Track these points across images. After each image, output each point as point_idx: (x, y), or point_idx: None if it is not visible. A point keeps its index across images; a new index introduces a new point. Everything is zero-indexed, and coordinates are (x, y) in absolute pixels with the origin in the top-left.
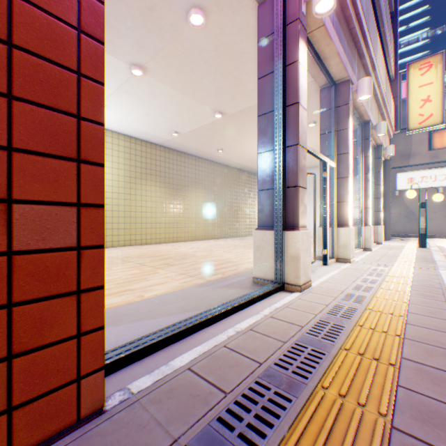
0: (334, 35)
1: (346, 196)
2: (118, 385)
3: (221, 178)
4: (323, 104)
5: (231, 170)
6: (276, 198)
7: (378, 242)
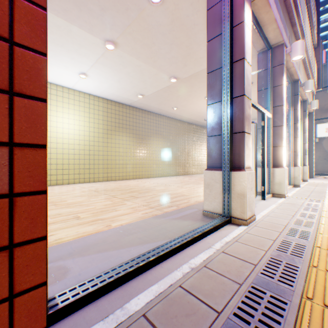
0: (273, 4)
1: (281, 141)
2: None
3: (175, 130)
4: (260, 65)
5: (182, 123)
6: (223, 142)
7: (304, 179)
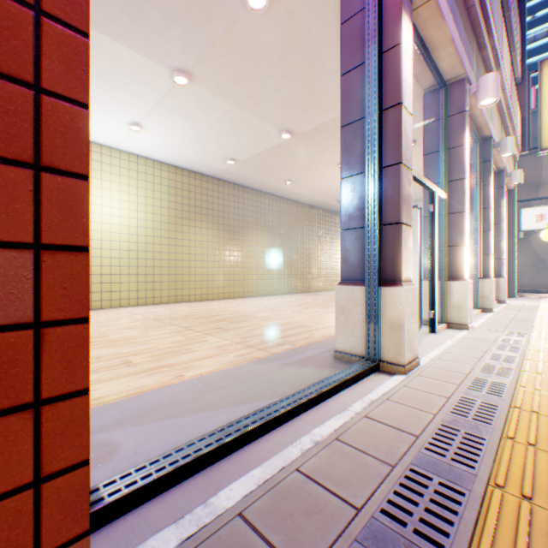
0: (448, 14)
1: (462, 237)
2: (123, 543)
3: (289, 218)
4: (427, 113)
5: (301, 207)
6: (368, 240)
7: (500, 300)
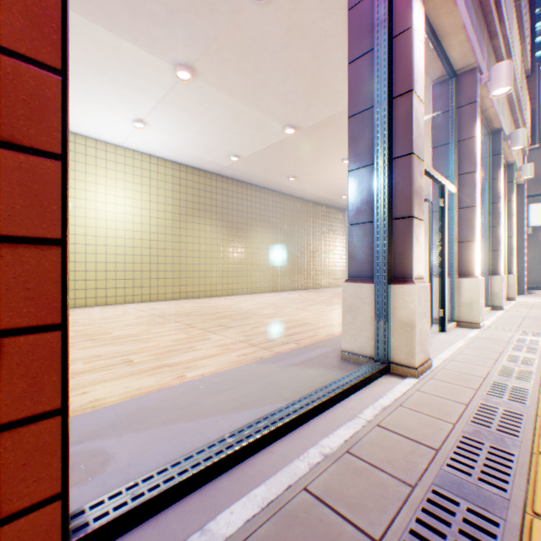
0: None
1: (472, 233)
2: None
3: (292, 214)
4: (436, 105)
5: (304, 204)
6: (377, 235)
7: (509, 297)
